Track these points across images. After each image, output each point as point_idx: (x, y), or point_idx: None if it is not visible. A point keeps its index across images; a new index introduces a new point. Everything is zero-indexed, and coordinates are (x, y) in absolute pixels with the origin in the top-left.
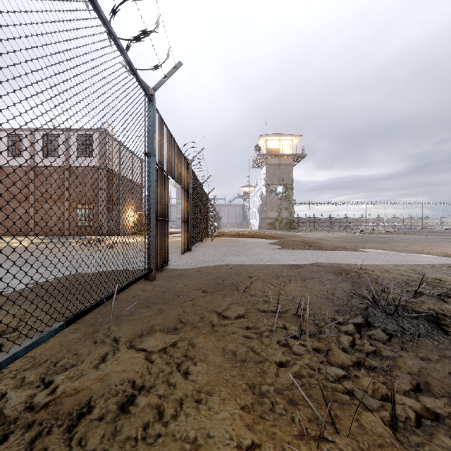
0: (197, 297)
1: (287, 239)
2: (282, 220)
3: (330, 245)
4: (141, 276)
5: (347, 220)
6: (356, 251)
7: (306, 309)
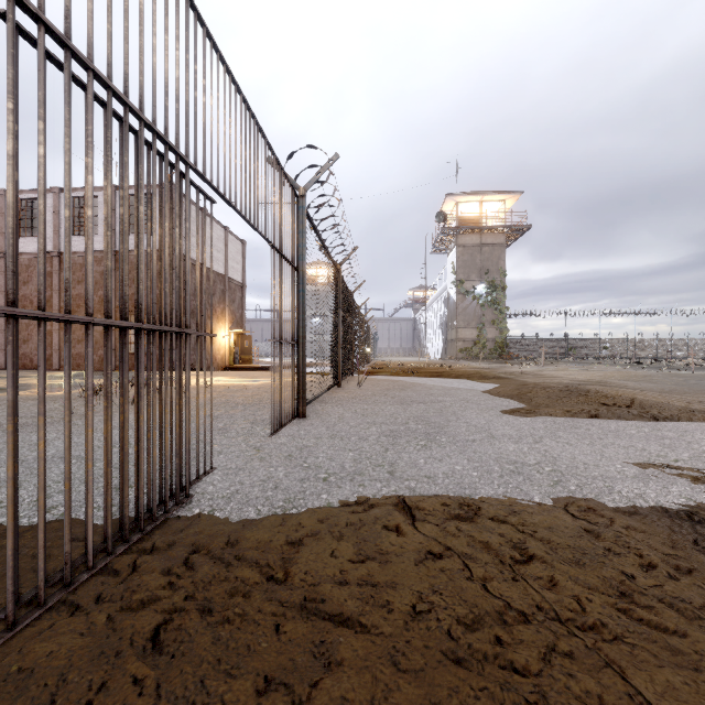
0: None
1: (517, 381)
2: (485, 344)
3: (663, 404)
4: None
5: (599, 343)
6: None
7: None
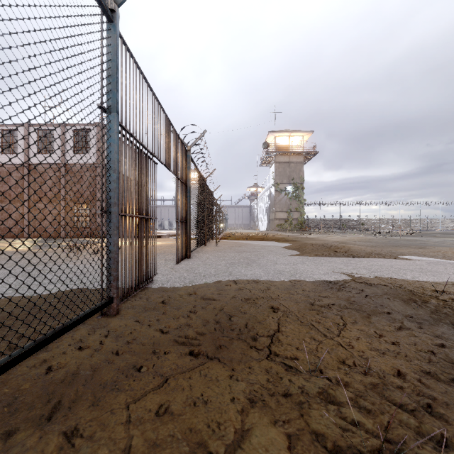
0: (176, 374)
1: (302, 242)
2: (292, 222)
3: (361, 251)
4: (79, 318)
5: (359, 221)
6: (397, 258)
7: (448, 442)
